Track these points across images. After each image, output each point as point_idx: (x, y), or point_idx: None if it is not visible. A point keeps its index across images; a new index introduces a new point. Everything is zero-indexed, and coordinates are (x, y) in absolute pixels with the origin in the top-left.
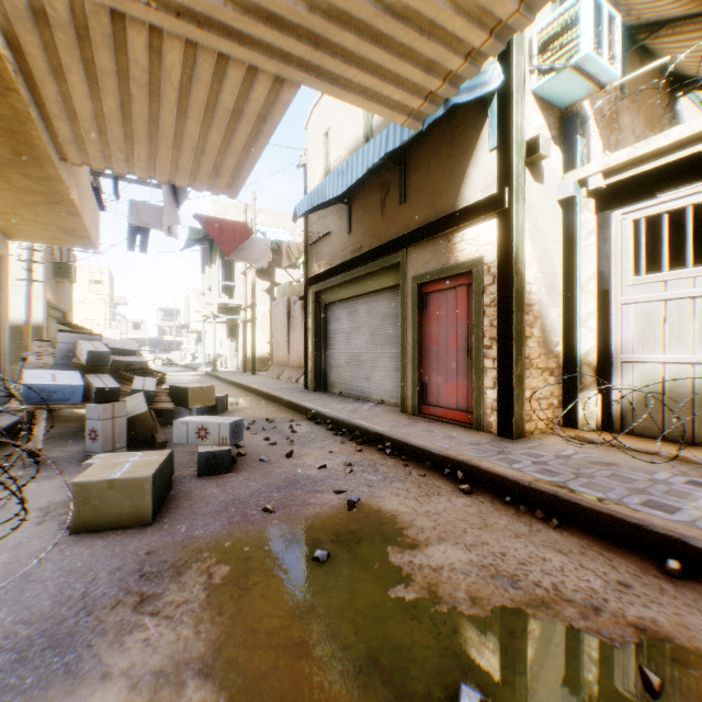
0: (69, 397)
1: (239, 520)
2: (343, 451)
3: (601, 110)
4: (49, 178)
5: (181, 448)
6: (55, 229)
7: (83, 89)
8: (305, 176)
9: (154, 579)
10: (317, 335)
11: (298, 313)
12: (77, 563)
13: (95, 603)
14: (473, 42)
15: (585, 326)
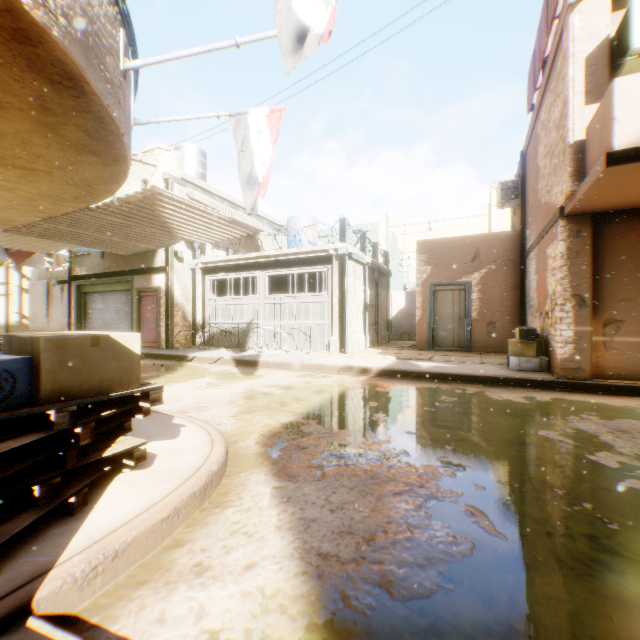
0: None
1: None
2: None
3: None
4: None
5: None
6: None
7: (4, 237)
8: None
9: None
10: (80, 310)
11: (60, 293)
12: None
13: None
14: (139, 249)
15: (199, 312)
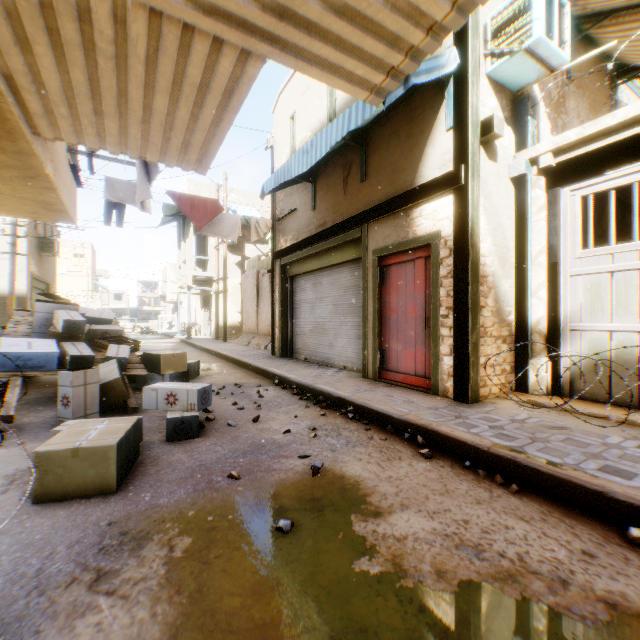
0: (44, 364)
1: (204, 487)
2: (308, 415)
3: (549, 94)
4: (23, 152)
5: (152, 413)
6: (33, 204)
7: (50, 61)
8: (272, 156)
9: (113, 553)
10: (284, 305)
11: (267, 284)
12: (36, 535)
13: (50, 581)
14: (435, 15)
15: (535, 296)
